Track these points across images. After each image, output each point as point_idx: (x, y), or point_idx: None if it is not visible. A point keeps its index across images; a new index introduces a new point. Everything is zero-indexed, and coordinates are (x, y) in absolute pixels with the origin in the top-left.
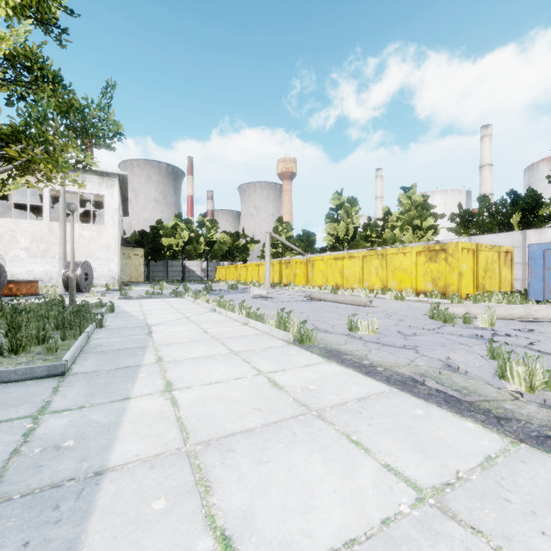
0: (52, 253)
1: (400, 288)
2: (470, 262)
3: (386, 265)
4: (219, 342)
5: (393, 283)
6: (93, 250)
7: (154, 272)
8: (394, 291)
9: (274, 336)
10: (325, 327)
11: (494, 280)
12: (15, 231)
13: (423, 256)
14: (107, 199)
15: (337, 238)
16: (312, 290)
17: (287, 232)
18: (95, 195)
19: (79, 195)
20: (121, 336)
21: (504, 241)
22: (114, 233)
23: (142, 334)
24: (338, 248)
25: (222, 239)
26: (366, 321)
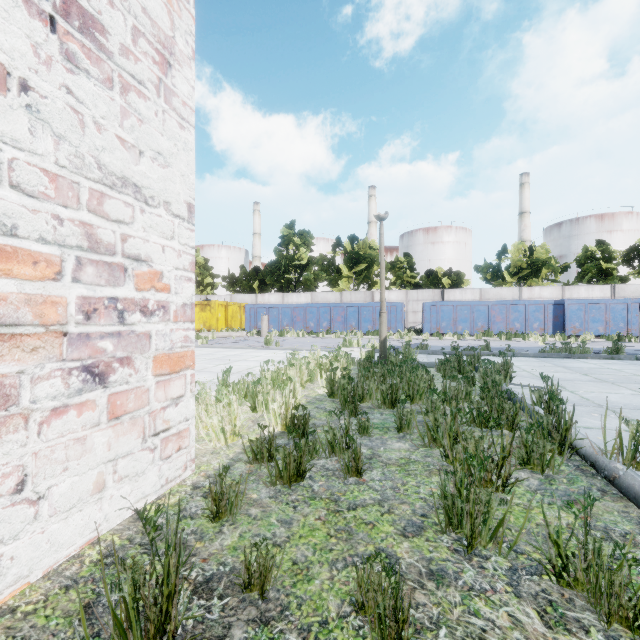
0: None
1: None
2: (223, 312)
3: None
4: None
5: None
6: None
7: None
8: None
9: None
10: None
11: (237, 322)
12: None
13: (198, 308)
14: None
15: None
16: None
17: None
18: None
19: None
20: None
21: (248, 299)
22: None
23: None
24: None
25: None
26: None
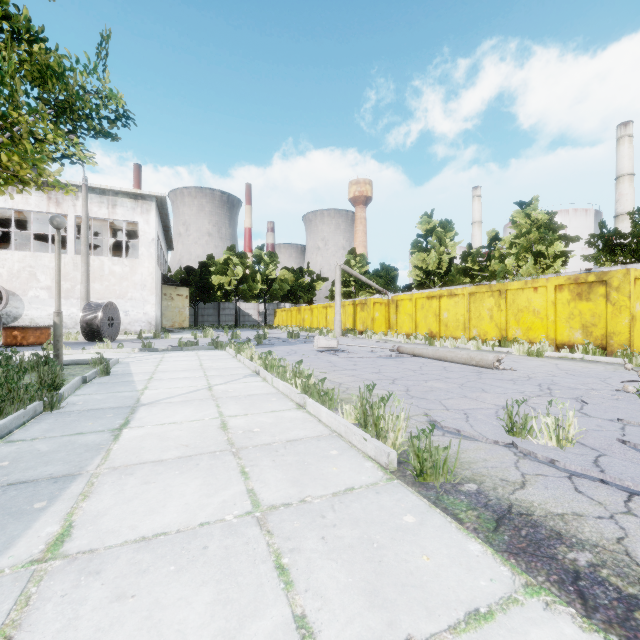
0: (77, 293)
1: (528, 339)
2: None
3: (506, 305)
4: (236, 462)
5: (517, 331)
6: (125, 290)
7: (204, 316)
8: (524, 343)
9: (353, 444)
10: (455, 422)
11: None
12: (34, 266)
13: (566, 292)
14: (142, 227)
15: (426, 273)
16: (397, 340)
17: (362, 267)
18: (130, 224)
19: (111, 224)
20: (64, 434)
21: None
22: (150, 269)
23: (105, 430)
24: (428, 285)
25: (283, 277)
26: (550, 417)
